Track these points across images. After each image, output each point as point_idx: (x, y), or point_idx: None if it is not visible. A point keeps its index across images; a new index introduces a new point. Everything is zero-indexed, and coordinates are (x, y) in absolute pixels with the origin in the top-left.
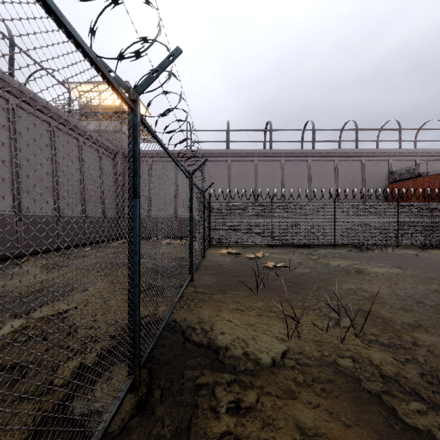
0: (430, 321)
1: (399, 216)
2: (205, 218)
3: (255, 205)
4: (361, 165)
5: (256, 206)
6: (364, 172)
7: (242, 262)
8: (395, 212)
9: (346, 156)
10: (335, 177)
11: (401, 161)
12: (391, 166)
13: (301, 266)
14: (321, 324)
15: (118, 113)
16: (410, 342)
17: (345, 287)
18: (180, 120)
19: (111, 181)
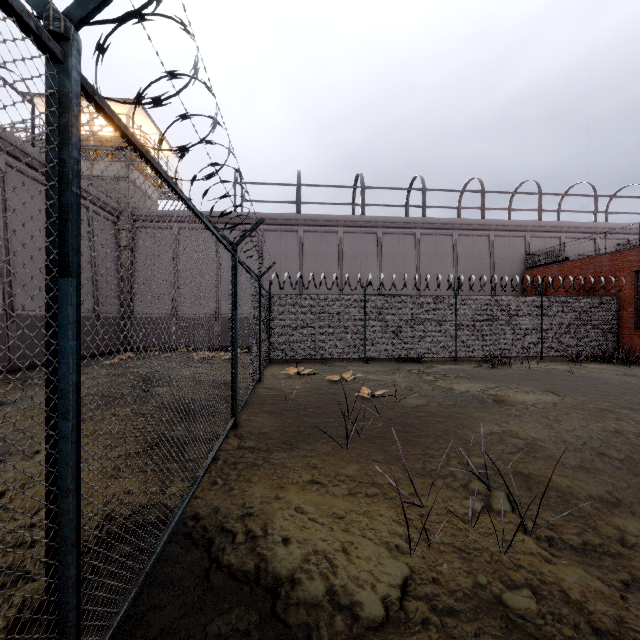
0: (630, 491)
1: (543, 315)
2: (262, 318)
3: (340, 298)
4: (489, 242)
5: (341, 300)
6: (493, 252)
7: (320, 390)
8: (538, 310)
9: (469, 229)
10: (453, 259)
11: (541, 239)
12: (529, 245)
13: (412, 394)
14: (461, 508)
15: (122, 149)
16: (615, 540)
17: (485, 430)
18: (209, 142)
19: (111, 258)
